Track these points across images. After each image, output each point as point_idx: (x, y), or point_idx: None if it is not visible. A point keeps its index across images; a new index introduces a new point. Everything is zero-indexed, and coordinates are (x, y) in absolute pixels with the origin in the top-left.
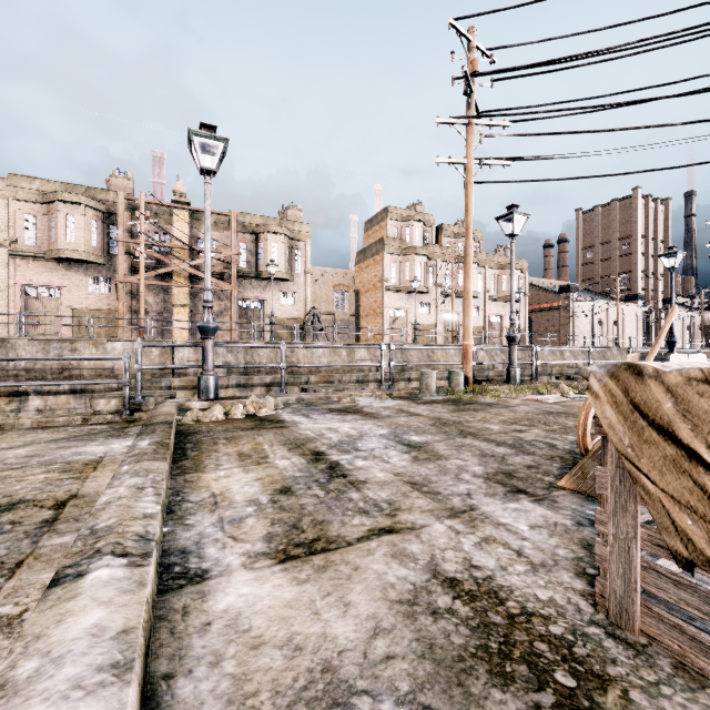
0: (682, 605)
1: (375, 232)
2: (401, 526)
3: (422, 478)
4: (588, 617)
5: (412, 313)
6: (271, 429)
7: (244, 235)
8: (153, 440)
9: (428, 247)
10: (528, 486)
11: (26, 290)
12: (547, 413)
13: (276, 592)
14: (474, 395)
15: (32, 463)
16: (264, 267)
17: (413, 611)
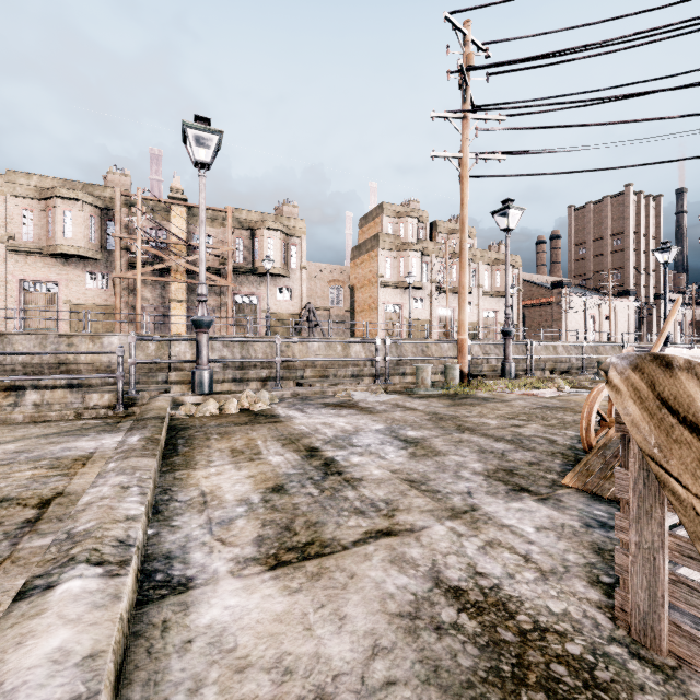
0: None
1: (370, 228)
2: (399, 528)
3: (420, 476)
4: (608, 633)
5: (406, 308)
6: (265, 424)
7: (240, 231)
8: (143, 436)
9: (423, 243)
10: (531, 484)
11: (23, 285)
12: (544, 407)
13: (266, 604)
14: (469, 389)
15: (20, 459)
16: (260, 263)
17: (415, 627)
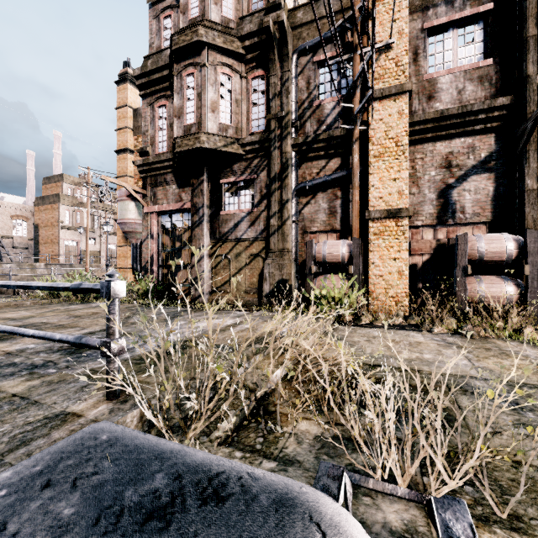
0: None
1: (53, 187)
2: None
3: None
4: None
5: (82, 243)
6: None
7: None
8: None
9: (95, 204)
10: None
11: None
12: None
13: None
14: None
15: None
16: None
17: None
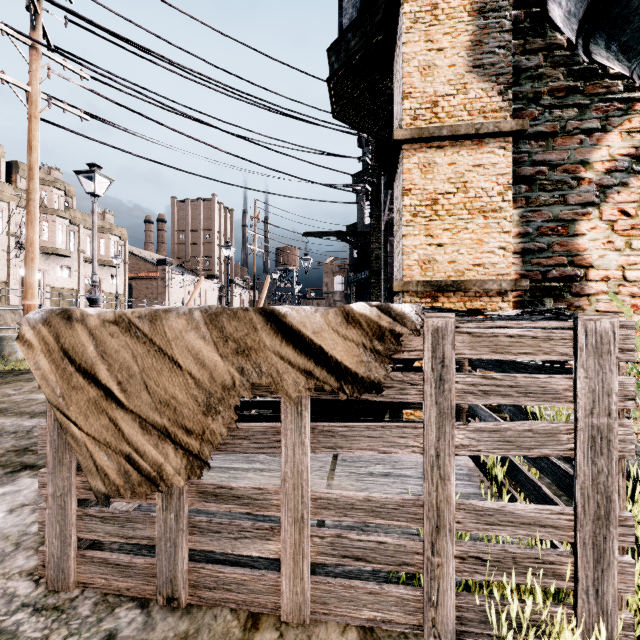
0: (108, 538)
1: None
2: None
3: None
4: (20, 602)
5: None
6: None
7: None
8: None
9: None
10: (42, 457)
11: None
12: None
13: None
14: None
15: None
16: None
17: None
